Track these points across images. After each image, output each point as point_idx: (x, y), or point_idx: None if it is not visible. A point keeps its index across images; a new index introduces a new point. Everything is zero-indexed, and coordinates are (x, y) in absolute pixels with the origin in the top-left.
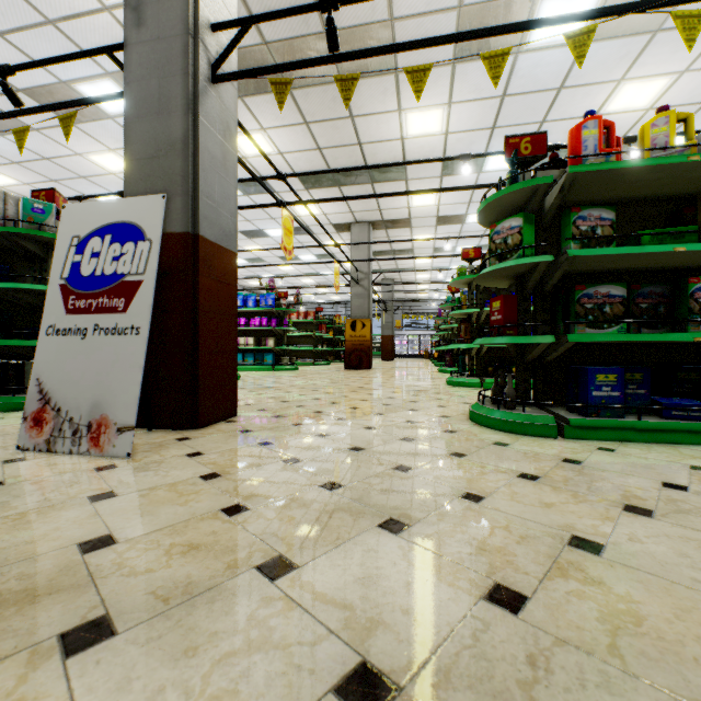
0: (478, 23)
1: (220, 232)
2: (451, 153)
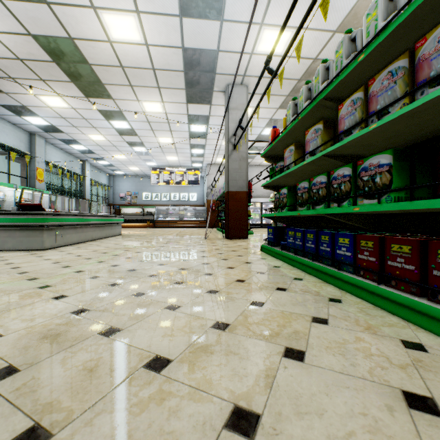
0: (354, 23)
1: (238, 188)
2: None
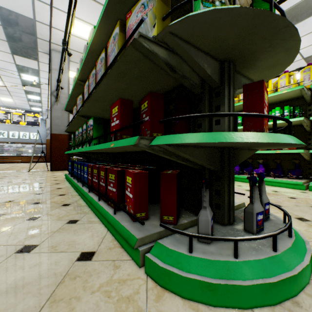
0: None
1: (60, 131)
2: None
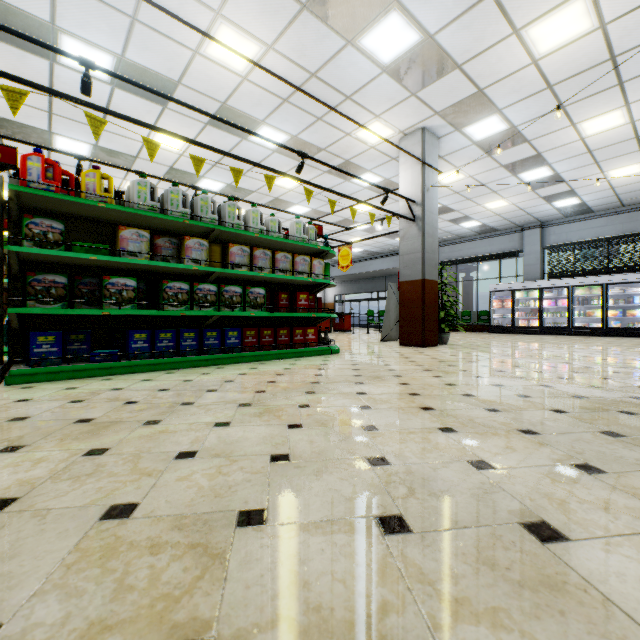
0: None
1: None
2: (6, 116)
